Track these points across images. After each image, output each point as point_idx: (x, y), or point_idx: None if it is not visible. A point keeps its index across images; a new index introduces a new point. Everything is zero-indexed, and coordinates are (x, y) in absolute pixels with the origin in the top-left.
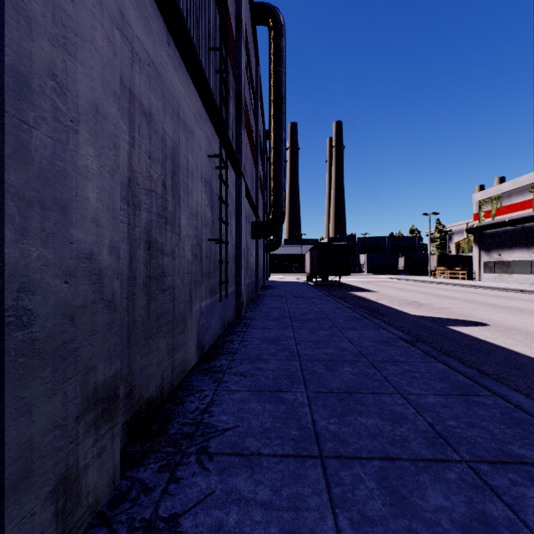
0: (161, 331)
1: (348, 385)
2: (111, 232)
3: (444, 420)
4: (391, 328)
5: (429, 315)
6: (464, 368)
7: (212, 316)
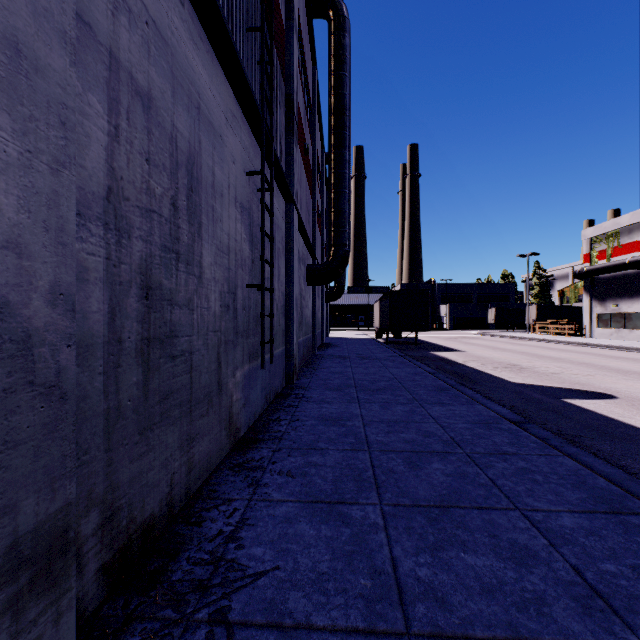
0: (169, 417)
1: (440, 494)
2: (53, 267)
3: (596, 562)
4: (490, 402)
5: (535, 383)
6: (604, 466)
7: (252, 387)
